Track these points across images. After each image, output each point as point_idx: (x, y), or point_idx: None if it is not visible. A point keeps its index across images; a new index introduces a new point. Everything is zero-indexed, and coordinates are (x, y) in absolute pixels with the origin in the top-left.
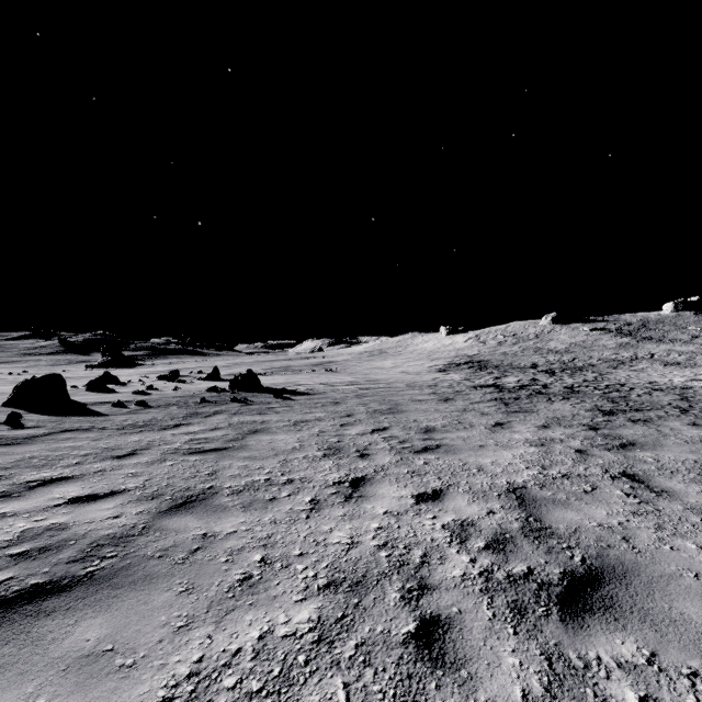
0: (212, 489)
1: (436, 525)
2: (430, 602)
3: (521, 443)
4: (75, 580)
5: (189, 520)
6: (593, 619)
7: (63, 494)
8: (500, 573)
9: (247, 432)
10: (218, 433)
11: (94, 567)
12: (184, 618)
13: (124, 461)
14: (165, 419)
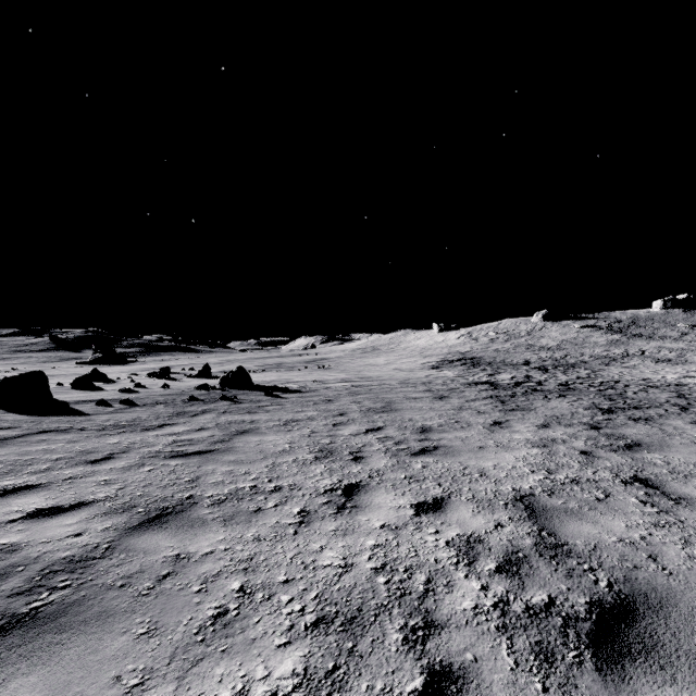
0: (191, 499)
1: (439, 542)
2: (439, 646)
3: (522, 444)
4: (13, 621)
5: (161, 538)
6: (635, 667)
7: (22, 506)
8: (518, 604)
9: (234, 433)
10: (204, 434)
11: (41, 602)
12: (140, 672)
13: (98, 466)
14: (149, 419)
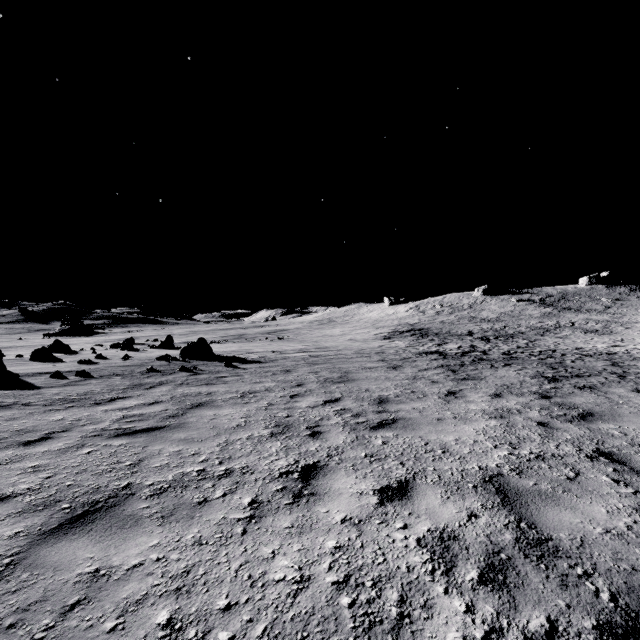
0: (128, 489)
1: (409, 541)
2: None
3: (480, 415)
4: None
5: (81, 545)
6: None
7: None
8: (513, 633)
9: (189, 406)
10: (157, 408)
11: None
12: None
13: (31, 448)
14: (102, 392)
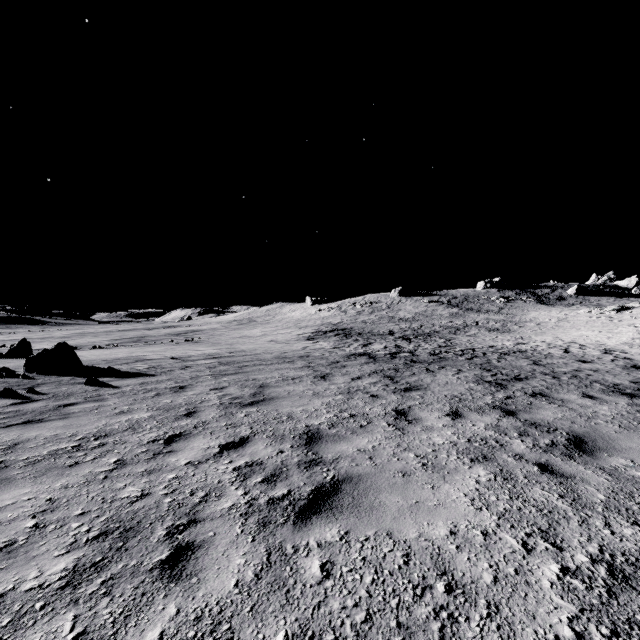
0: None
1: None
2: None
3: (455, 457)
4: None
5: None
6: None
7: None
8: None
9: None
10: None
11: None
12: None
13: None
14: None
